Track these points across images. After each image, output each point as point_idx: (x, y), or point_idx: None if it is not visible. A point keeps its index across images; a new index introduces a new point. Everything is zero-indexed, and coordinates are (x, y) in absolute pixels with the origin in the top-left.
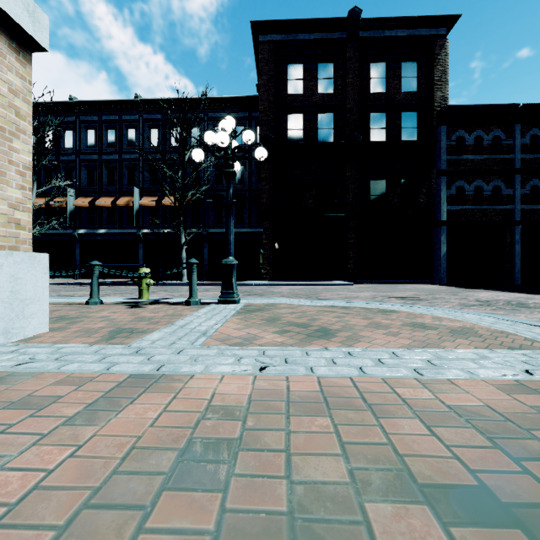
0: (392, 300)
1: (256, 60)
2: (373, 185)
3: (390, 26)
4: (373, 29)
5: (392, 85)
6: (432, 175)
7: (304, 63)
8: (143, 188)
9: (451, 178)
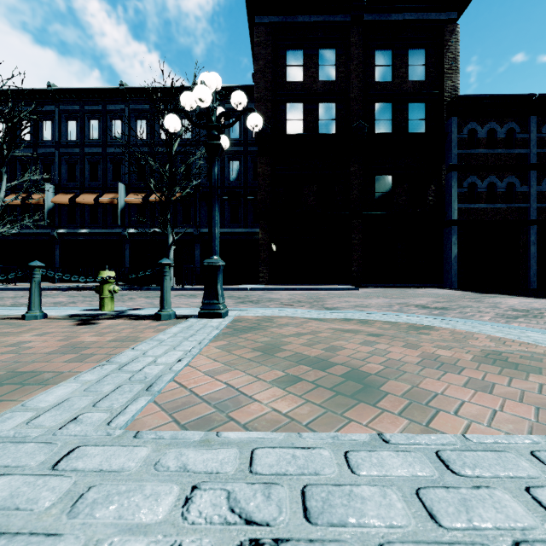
0: (414, 310)
1: (251, 46)
2: (378, 181)
3: (397, 9)
4: (379, 11)
5: (399, 73)
6: (442, 171)
7: (304, 48)
8: (130, 184)
9: (463, 174)
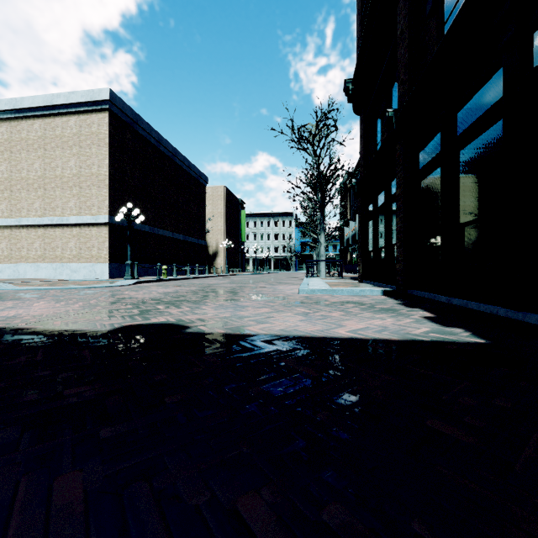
0: (103, 289)
1: None
2: None
3: None
4: None
5: None
6: None
7: None
8: None
9: None
